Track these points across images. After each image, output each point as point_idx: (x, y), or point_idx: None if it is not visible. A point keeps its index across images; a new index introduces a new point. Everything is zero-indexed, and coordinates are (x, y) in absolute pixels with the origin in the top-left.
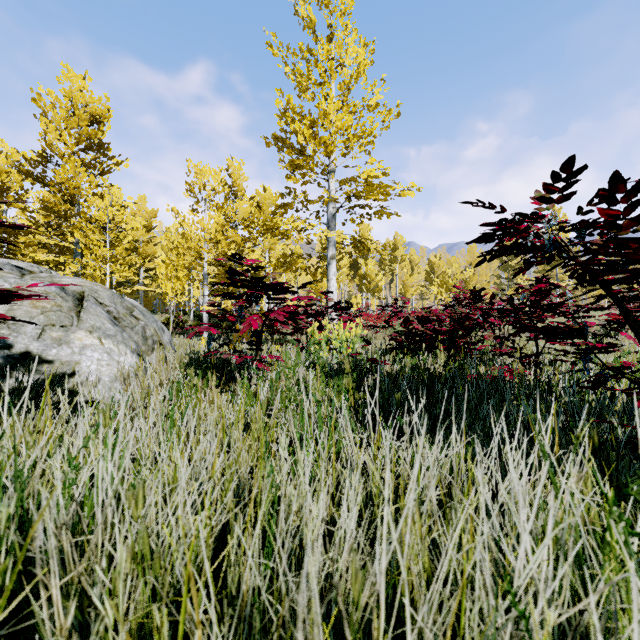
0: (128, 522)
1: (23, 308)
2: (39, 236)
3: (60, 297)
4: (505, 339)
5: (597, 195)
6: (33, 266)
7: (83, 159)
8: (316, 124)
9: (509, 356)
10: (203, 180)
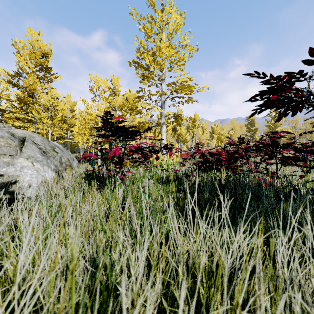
0: None
1: None
2: (15, 113)
3: (10, 139)
4: (259, 163)
5: None
6: (0, 124)
7: (38, 75)
8: (155, 54)
9: (261, 173)
10: (98, 85)
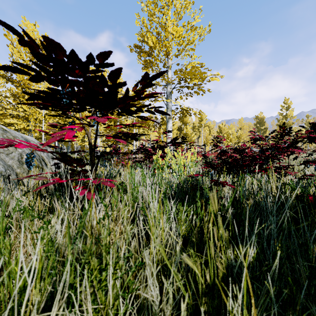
0: None
1: None
2: (8, 110)
3: None
4: None
5: None
6: None
7: None
8: (160, 34)
9: None
10: None
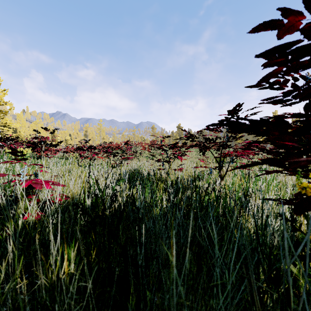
0: None
1: None
2: None
3: None
4: None
5: None
6: None
7: None
8: None
9: None
10: None
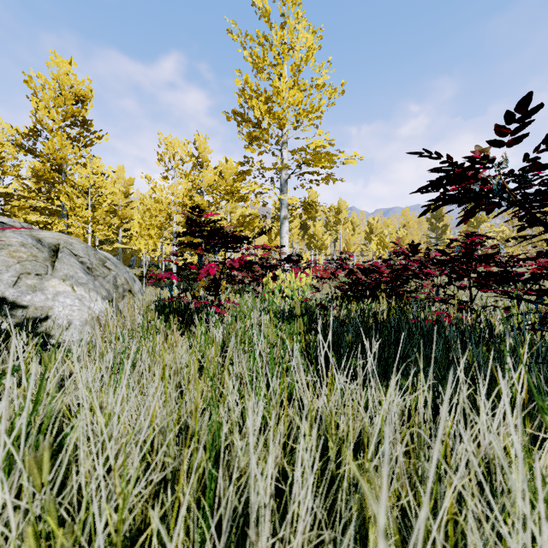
0: (31, 492)
1: (0, 258)
2: (30, 200)
3: (36, 248)
4: (442, 287)
5: (544, 141)
6: (15, 221)
7: (69, 133)
8: (271, 100)
9: (445, 303)
10: (172, 151)
